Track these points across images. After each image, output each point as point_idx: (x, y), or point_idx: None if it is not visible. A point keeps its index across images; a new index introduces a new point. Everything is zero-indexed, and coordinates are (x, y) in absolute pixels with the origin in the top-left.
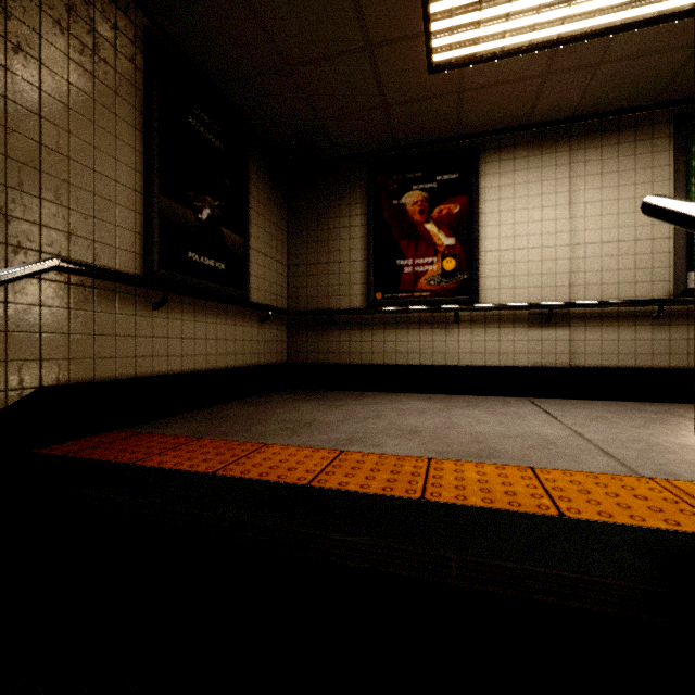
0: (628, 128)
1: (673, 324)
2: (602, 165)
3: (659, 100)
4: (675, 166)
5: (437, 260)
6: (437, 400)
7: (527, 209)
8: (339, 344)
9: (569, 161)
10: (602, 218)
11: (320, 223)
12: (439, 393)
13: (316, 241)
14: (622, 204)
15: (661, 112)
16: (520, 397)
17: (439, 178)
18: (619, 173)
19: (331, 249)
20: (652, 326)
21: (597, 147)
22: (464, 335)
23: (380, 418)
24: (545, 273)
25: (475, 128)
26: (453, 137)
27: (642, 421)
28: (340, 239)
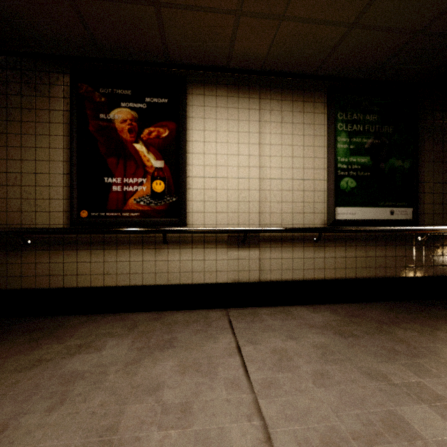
0: (299, 90)
1: (327, 245)
2: (282, 115)
3: (319, 73)
4: (328, 126)
5: (146, 180)
6: (140, 329)
7: (227, 142)
8: (35, 266)
9: (259, 107)
10: (282, 159)
11: (11, 125)
12: (150, 310)
13: (5, 146)
14: (295, 150)
15: (320, 83)
16: (222, 309)
17: (148, 100)
18: (293, 124)
19: (25, 157)
20: (314, 247)
21: (279, 100)
22: (173, 254)
23: (2, 439)
24: (241, 200)
25: (182, 58)
26: (162, 63)
27: (317, 359)
28: (37, 147)
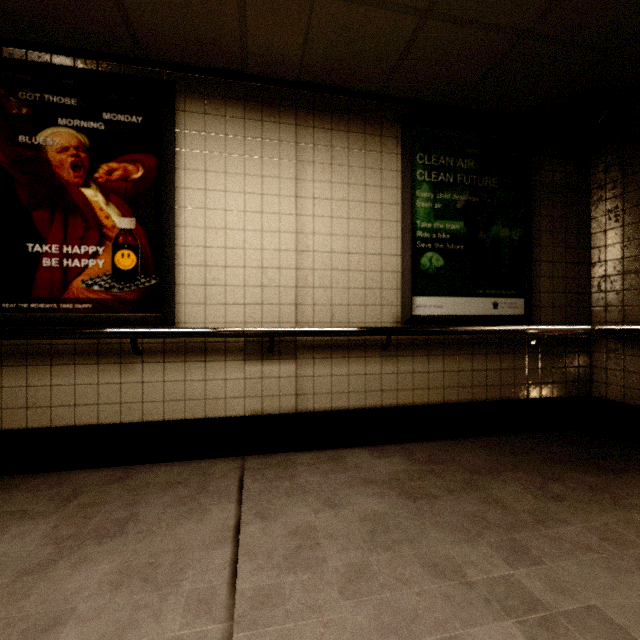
0: (358, 115)
1: (401, 355)
2: (332, 154)
3: (388, 91)
4: (402, 173)
5: (104, 250)
6: (80, 501)
7: (243, 192)
8: None
9: (296, 138)
10: (332, 221)
11: None
12: (115, 465)
13: None
14: (353, 207)
15: (390, 107)
16: (237, 458)
17: (108, 116)
18: (350, 168)
19: None
20: (381, 357)
21: (327, 129)
22: (152, 372)
23: None
24: (267, 285)
25: (165, 51)
26: (133, 57)
27: (360, 542)
28: None
